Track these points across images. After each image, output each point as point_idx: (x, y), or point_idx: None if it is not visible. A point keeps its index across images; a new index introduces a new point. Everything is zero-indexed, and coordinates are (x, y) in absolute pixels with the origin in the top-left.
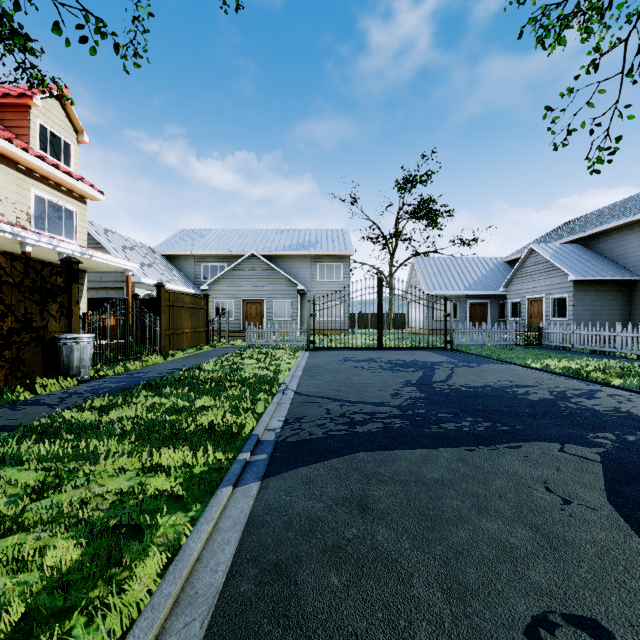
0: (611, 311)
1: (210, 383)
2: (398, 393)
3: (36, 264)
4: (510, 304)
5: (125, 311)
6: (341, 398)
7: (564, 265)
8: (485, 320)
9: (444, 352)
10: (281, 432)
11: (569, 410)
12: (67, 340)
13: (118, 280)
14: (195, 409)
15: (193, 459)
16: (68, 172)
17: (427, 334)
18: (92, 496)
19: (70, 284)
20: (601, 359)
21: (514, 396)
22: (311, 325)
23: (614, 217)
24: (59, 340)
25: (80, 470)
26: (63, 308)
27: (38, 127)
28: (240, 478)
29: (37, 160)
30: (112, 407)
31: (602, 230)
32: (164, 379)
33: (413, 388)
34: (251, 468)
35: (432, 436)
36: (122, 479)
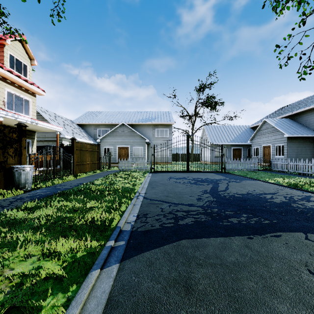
0: (306, 152)
1: (97, 192)
2: (200, 198)
3: (0, 126)
4: (253, 149)
5: (53, 152)
6: (169, 201)
7: (282, 129)
8: (240, 157)
9: (221, 174)
10: (134, 224)
11: (300, 209)
12: (18, 168)
13: (54, 136)
14: (85, 209)
15: (77, 247)
16: (25, 80)
17: (212, 164)
18: (0, 281)
19: (21, 138)
20: (305, 178)
21: (265, 200)
22: (152, 159)
23: (307, 104)
24: (13, 168)
25: (0, 257)
26: (17, 151)
27: (9, 56)
28: (106, 261)
29: (8, 73)
30: (38, 208)
31: (301, 111)
32: (72, 190)
33: (208, 195)
34: (114, 252)
35: (225, 227)
36: (28, 263)
